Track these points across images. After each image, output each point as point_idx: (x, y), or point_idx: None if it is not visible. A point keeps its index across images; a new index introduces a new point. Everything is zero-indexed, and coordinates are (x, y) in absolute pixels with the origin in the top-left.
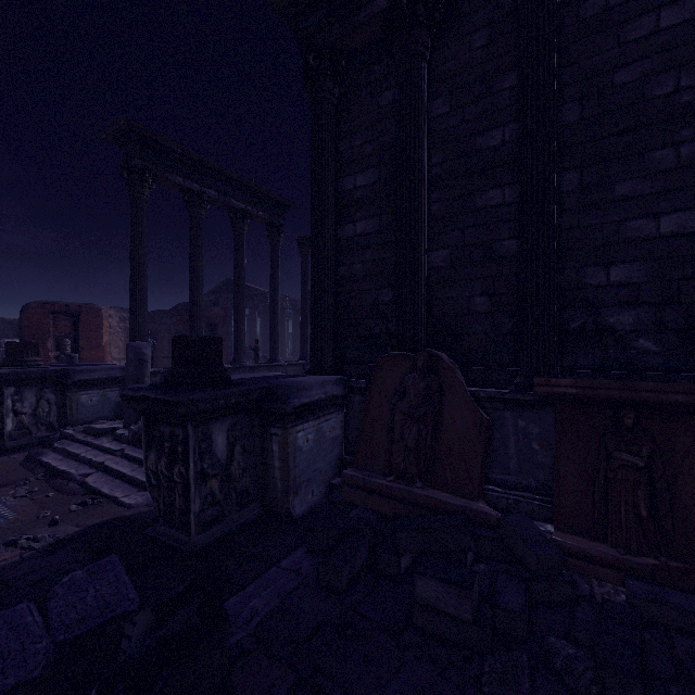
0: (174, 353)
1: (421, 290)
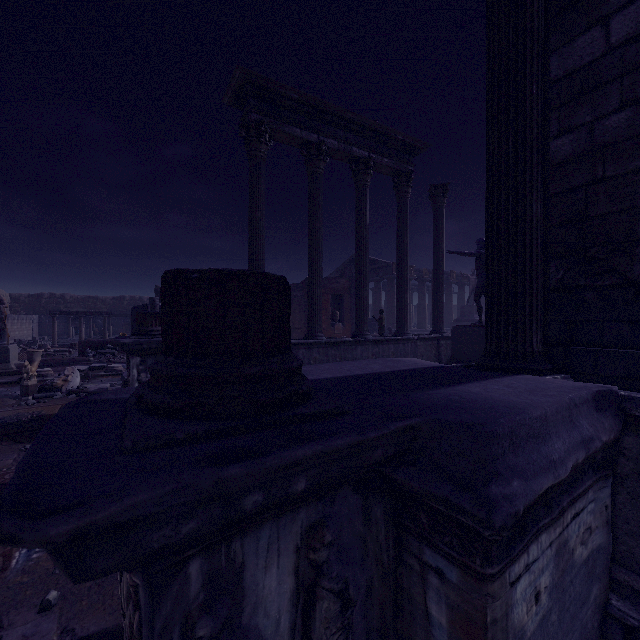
0: (161, 319)
1: None
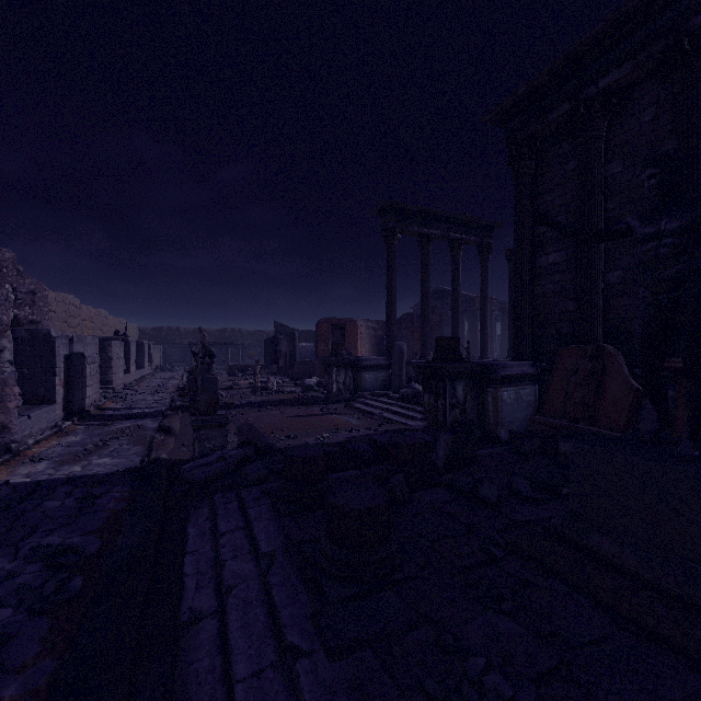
0: (437, 345)
1: (597, 302)
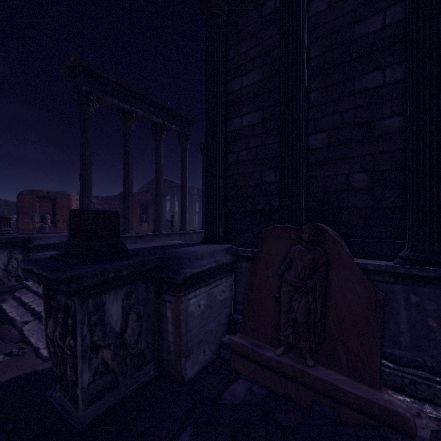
0: (70, 226)
1: (302, 169)
